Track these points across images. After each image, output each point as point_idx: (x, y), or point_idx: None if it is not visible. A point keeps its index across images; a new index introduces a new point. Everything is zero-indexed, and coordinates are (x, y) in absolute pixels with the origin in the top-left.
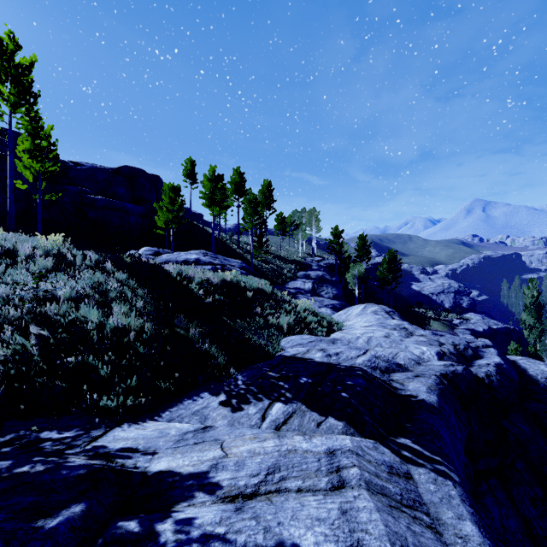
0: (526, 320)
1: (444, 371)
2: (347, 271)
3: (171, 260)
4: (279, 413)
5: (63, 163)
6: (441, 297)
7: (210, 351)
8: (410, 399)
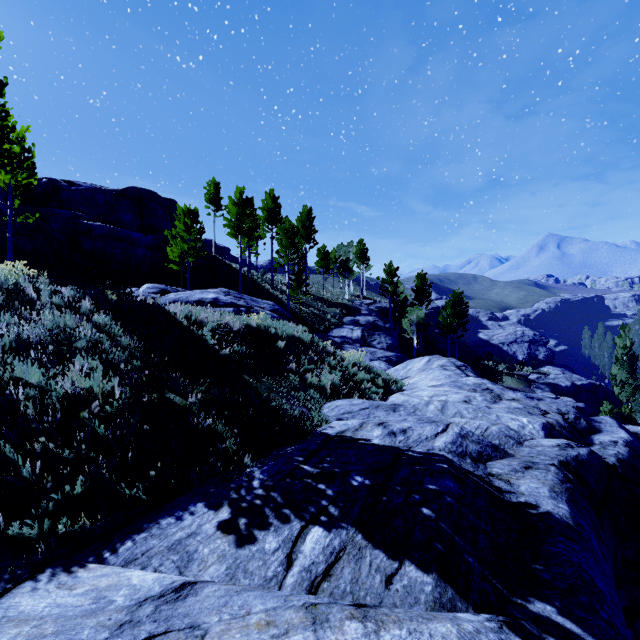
0: (617, 374)
1: (562, 457)
2: (403, 316)
3: (180, 299)
4: (318, 550)
5: (54, 182)
6: (513, 347)
7: (217, 429)
8: (528, 511)
